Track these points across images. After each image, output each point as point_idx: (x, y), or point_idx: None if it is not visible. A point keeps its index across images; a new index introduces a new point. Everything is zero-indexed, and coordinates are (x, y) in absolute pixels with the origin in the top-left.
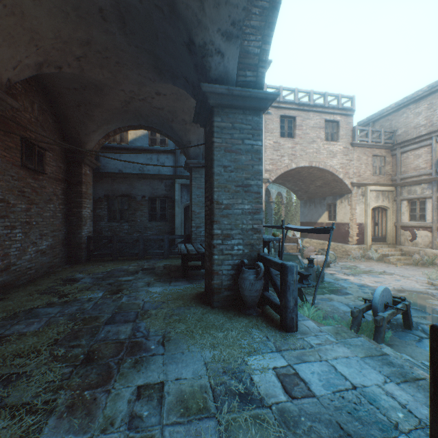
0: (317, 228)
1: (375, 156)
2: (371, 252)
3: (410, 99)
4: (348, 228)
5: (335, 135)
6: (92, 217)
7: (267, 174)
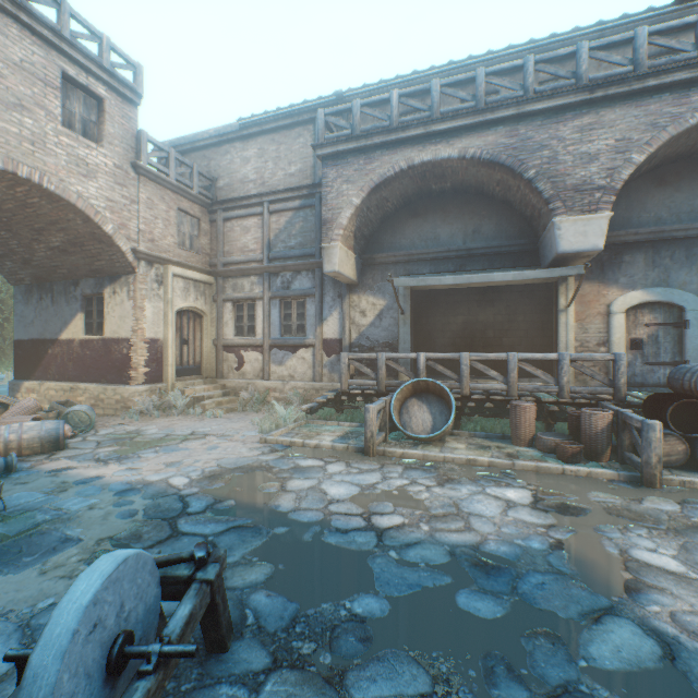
0: None
1: (184, 212)
2: (175, 395)
3: (237, 131)
4: (130, 350)
5: (95, 129)
6: None
7: None
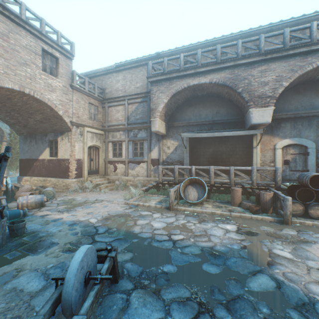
0: None
1: (91, 104)
2: (88, 183)
3: (114, 69)
4: (69, 164)
5: (55, 71)
6: None
7: None
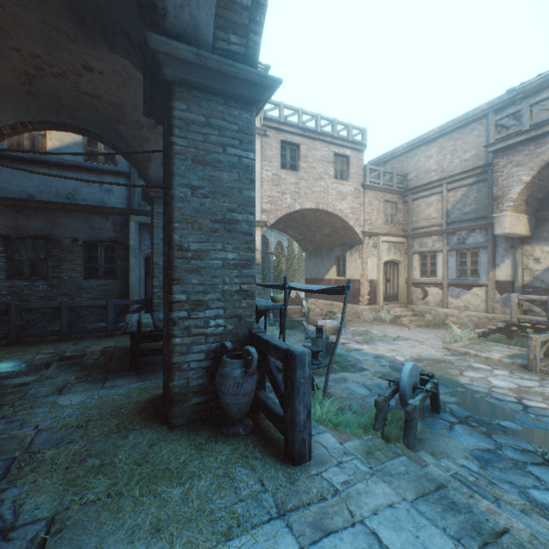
0: (330, 288)
1: (387, 202)
2: (384, 313)
3: (421, 140)
4: (359, 286)
5: (345, 173)
6: None
7: (264, 216)
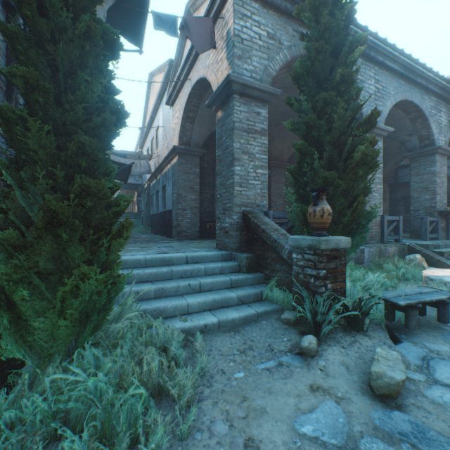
0: None
1: None
2: None
3: None
4: None
5: None
6: (387, 211)
7: None
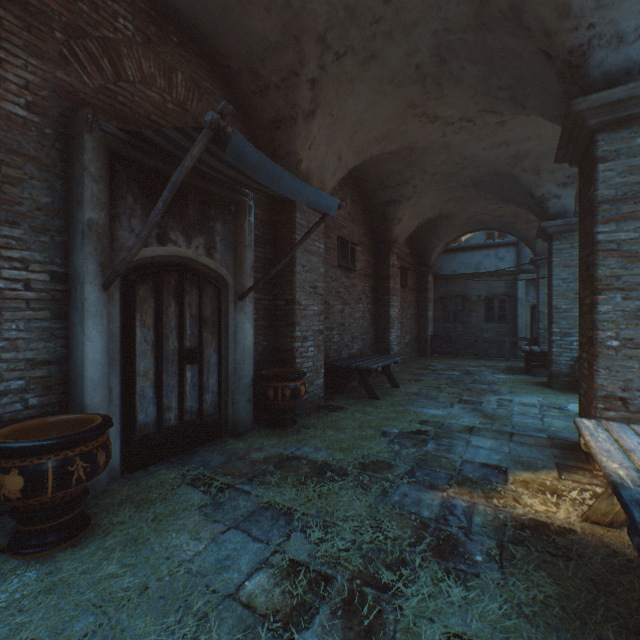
0: None
1: None
2: None
3: None
4: None
5: None
6: (432, 319)
7: None
